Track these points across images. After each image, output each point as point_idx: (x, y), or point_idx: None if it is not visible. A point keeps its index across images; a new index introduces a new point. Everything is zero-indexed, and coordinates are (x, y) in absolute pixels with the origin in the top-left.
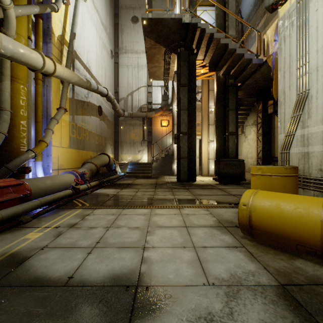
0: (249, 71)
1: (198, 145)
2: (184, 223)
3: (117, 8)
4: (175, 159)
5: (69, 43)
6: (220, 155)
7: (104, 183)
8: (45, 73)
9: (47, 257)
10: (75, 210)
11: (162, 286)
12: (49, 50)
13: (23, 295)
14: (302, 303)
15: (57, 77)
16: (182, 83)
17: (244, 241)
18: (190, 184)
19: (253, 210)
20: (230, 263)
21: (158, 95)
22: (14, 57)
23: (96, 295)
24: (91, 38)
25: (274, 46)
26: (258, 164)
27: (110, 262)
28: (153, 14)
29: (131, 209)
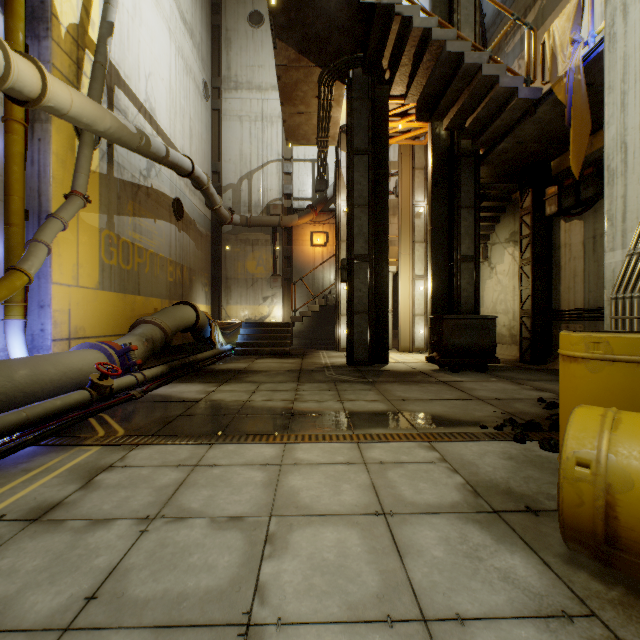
0: (507, 119)
1: (390, 286)
2: (378, 500)
3: None
4: (343, 315)
5: (97, 44)
6: (440, 307)
7: (183, 370)
8: (18, 98)
9: None
10: (79, 452)
11: None
12: (44, 55)
13: None
14: None
15: (55, 113)
16: (358, 146)
17: (583, 585)
18: (376, 371)
19: (621, 485)
20: None
21: (306, 180)
22: None
23: None
24: (157, 47)
25: (572, 54)
26: (523, 325)
27: None
28: None
29: (232, 447)
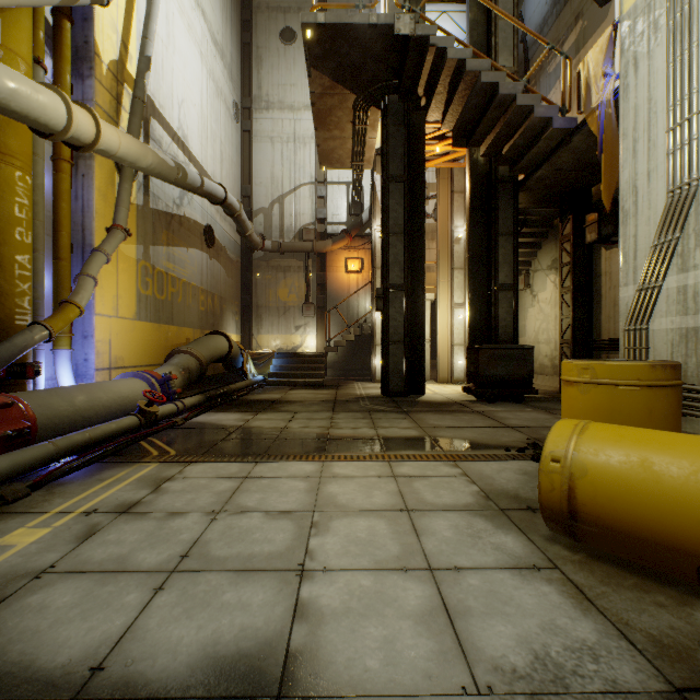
0: (544, 147)
1: (428, 314)
2: (403, 501)
3: (248, 9)
4: (378, 344)
5: (136, 79)
6: (478, 336)
7: (218, 400)
8: (75, 144)
9: (46, 601)
10: (141, 467)
11: (349, 699)
12: (88, 93)
13: None
14: None
15: (105, 155)
16: (393, 173)
17: (555, 552)
18: (412, 401)
19: (579, 473)
20: (529, 617)
21: (340, 203)
22: None
23: None
24: (189, 73)
25: (604, 87)
26: (564, 356)
27: (211, 618)
28: (327, 16)
29: (276, 464)
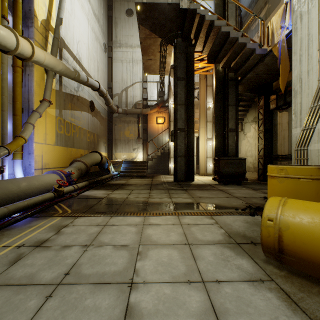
0: (251, 63)
1: (195, 143)
2: (186, 239)
3: (111, 0)
4: (172, 157)
5: (55, 28)
6: (219, 153)
7: (95, 184)
8: (21, 57)
9: None
10: (52, 219)
11: None
12: (30, 35)
13: None
14: None
15: (37, 63)
16: (179, 76)
17: (270, 270)
18: (188, 184)
19: (285, 227)
20: (262, 316)
21: (154, 91)
22: None
23: None
24: (82, 28)
25: (281, 33)
26: (259, 162)
27: (76, 318)
28: None
29: (121, 217)
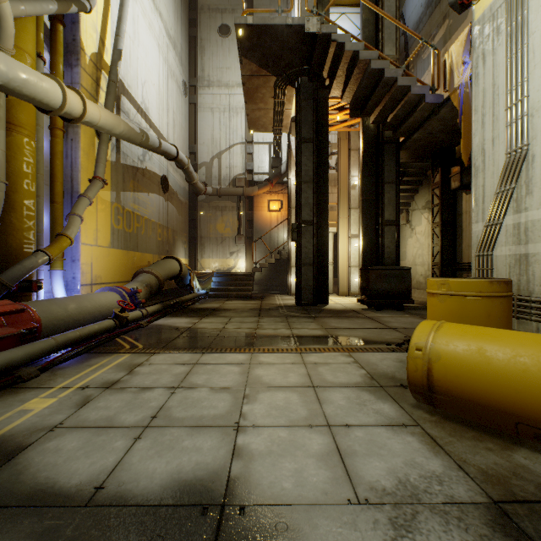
0: (418, 117)
1: (331, 243)
2: (310, 380)
3: (194, 10)
4: (293, 266)
5: (110, 66)
6: (369, 260)
7: (172, 308)
8: (67, 118)
9: (60, 446)
10: (118, 356)
11: (271, 506)
12: (75, 78)
13: (6, 526)
14: (537, 540)
15: (89, 125)
16: (305, 136)
17: (418, 415)
18: (318, 309)
19: (435, 358)
20: (396, 457)
21: (264, 158)
22: (9, 87)
23: (145, 526)
24: (150, 60)
25: (463, 72)
26: (434, 275)
27: (175, 457)
28: (255, 18)
29: (217, 354)
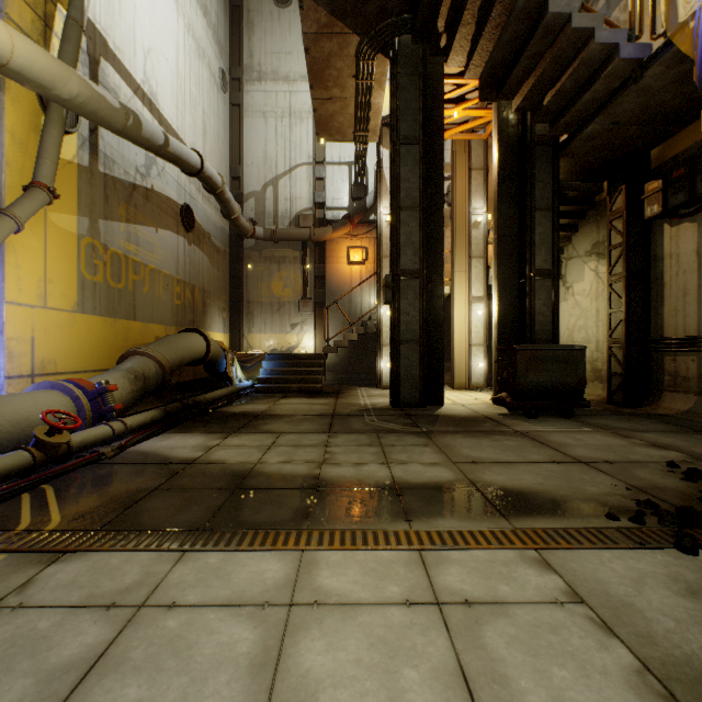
0: (601, 91)
1: None
2: None
3: None
4: (385, 345)
5: None
6: (508, 334)
7: (187, 414)
8: None
9: None
10: None
11: None
12: None
13: None
14: None
15: None
16: (405, 134)
17: None
18: (430, 416)
19: None
20: None
21: (341, 186)
22: None
23: None
24: (159, 19)
25: None
26: (613, 358)
27: None
28: None
29: (216, 558)
